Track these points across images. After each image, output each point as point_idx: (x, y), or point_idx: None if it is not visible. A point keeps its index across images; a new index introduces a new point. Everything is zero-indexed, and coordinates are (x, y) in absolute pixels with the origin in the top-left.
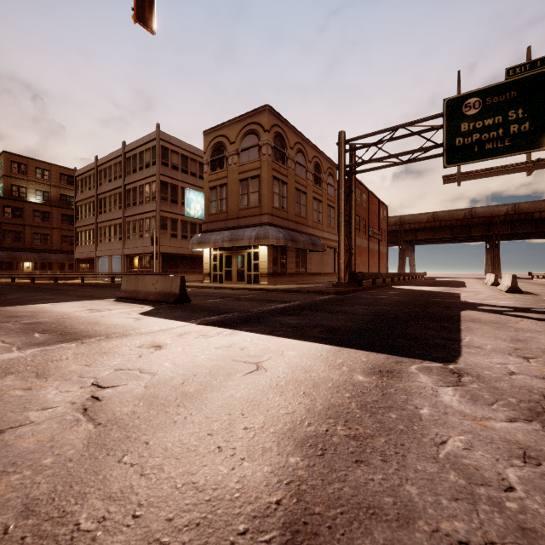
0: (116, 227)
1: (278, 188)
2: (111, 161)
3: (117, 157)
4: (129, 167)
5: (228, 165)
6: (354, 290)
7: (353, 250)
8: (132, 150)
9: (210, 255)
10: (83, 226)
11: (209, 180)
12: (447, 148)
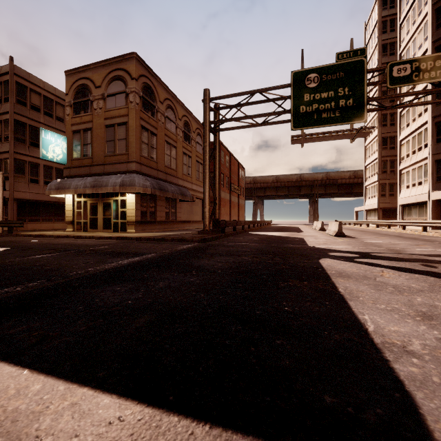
0: None
1: (147, 138)
2: None
3: None
4: None
5: (93, 109)
6: (218, 237)
7: (217, 200)
8: None
9: (74, 202)
10: None
11: (71, 123)
12: (294, 114)
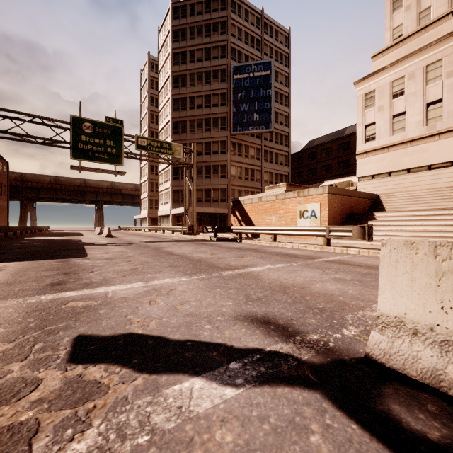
0: None
1: None
2: None
3: None
4: None
5: None
6: None
7: None
8: None
9: None
10: None
11: None
12: (73, 147)
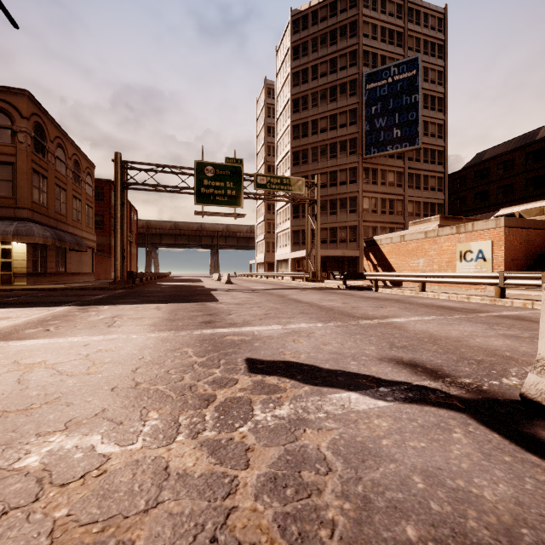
0: None
1: (38, 182)
2: None
3: None
4: None
5: None
6: (132, 286)
7: (126, 253)
8: None
9: None
10: None
11: None
12: (197, 192)
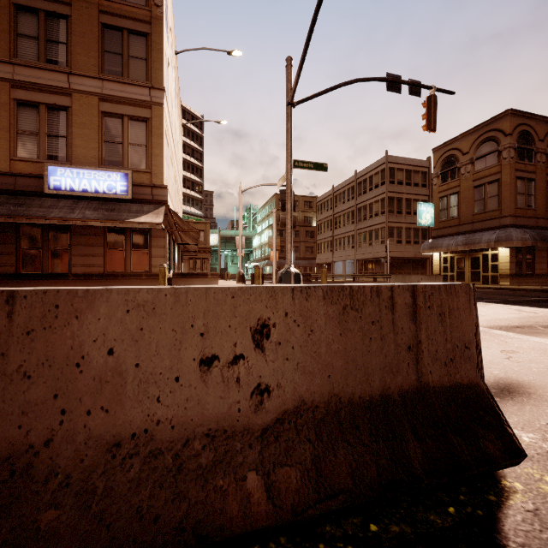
0: (348, 238)
1: (523, 187)
2: (344, 187)
3: (349, 184)
4: (359, 190)
5: (460, 175)
6: None
7: None
8: (362, 176)
9: (440, 257)
10: (322, 239)
11: (438, 191)
12: None
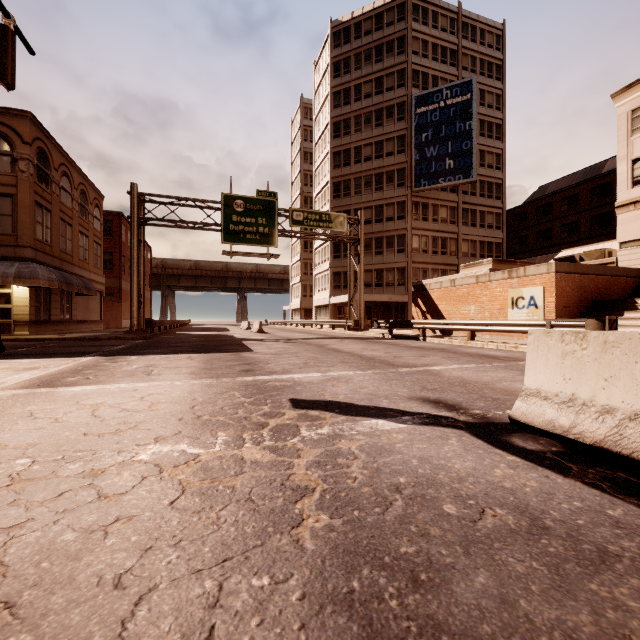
0: None
1: (42, 216)
2: None
3: None
4: None
5: None
6: (151, 336)
7: (143, 298)
8: None
9: None
10: None
11: None
12: (224, 229)
